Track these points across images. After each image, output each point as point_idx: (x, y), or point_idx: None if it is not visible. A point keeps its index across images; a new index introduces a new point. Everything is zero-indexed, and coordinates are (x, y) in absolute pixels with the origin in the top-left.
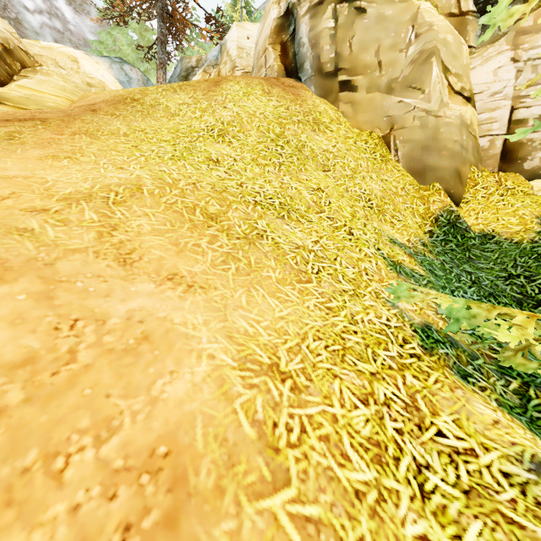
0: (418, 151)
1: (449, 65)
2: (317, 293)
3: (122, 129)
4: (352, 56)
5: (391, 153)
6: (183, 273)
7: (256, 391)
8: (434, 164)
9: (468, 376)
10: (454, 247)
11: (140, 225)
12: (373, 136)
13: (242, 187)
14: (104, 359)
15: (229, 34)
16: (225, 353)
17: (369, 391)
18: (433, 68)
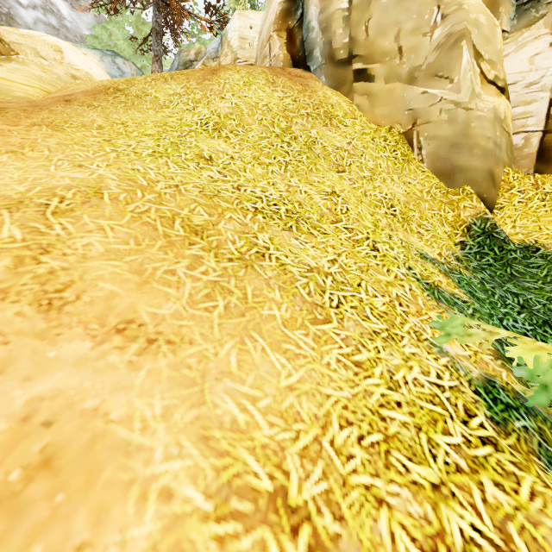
0: (446, 149)
1: (481, 50)
2: (339, 339)
3: (97, 121)
4: (368, 41)
5: (414, 151)
6: (144, 318)
7: None
8: (465, 164)
9: None
10: (491, 261)
11: (89, 244)
12: (392, 132)
13: (239, 190)
14: None
15: (230, 23)
16: (192, 481)
17: (437, 529)
18: (463, 53)
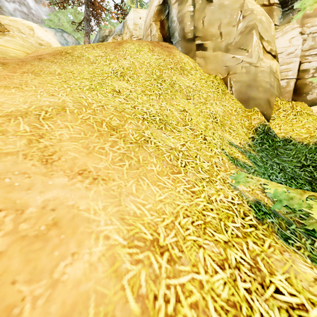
0: (245, 88)
1: (263, 35)
2: (185, 181)
3: (57, 71)
4: (204, 29)
5: (228, 89)
6: (91, 169)
7: (141, 266)
8: (254, 96)
9: (288, 239)
10: (267, 147)
11: (61, 134)
12: (217, 78)
13: (135, 108)
14: (16, 246)
15: (128, 15)
16: (117, 233)
17: (224, 257)
18: (253, 36)
